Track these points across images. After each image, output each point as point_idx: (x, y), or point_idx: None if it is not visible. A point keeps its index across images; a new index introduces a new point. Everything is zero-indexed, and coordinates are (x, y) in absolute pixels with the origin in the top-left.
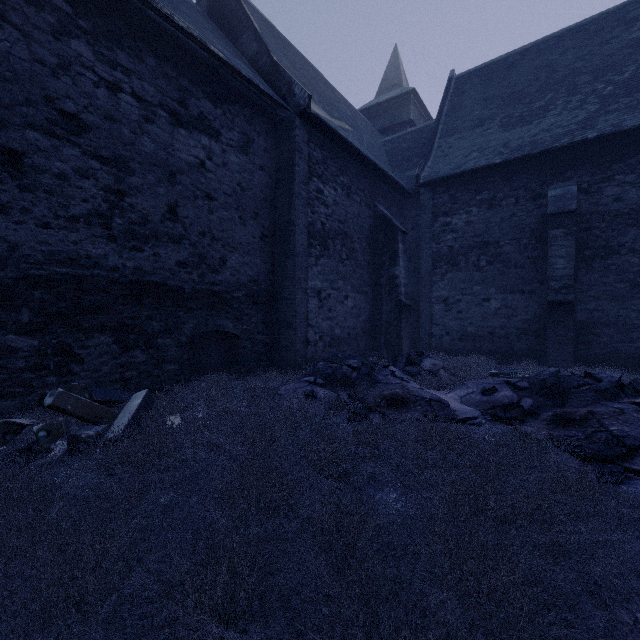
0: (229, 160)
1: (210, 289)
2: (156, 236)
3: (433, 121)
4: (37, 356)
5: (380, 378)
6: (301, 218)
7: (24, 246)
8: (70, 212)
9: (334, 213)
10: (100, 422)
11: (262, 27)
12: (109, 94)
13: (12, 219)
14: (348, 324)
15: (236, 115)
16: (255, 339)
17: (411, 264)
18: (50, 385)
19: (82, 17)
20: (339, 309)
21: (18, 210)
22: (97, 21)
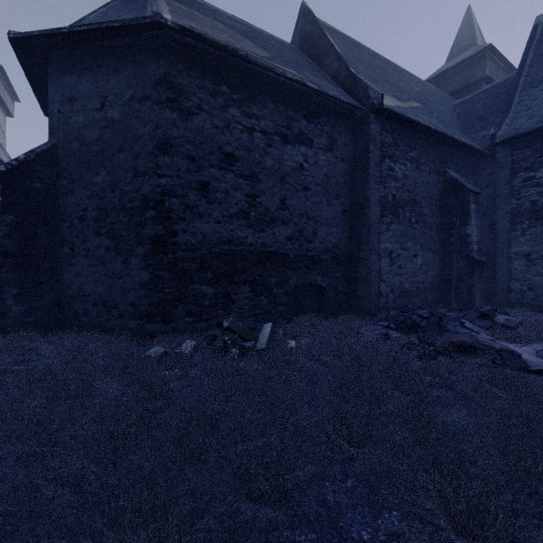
0: (319, 159)
1: (306, 254)
2: (273, 221)
3: (513, 73)
4: (214, 298)
5: (448, 327)
6: (374, 194)
7: (209, 235)
8: (229, 212)
9: (404, 185)
10: (249, 340)
11: (340, 44)
12: (248, 135)
13: (204, 221)
14: (417, 279)
15: (324, 125)
16: (337, 290)
17: (485, 221)
18: (220, 315)
19: (235, 93)
20: (408, 266)
21: (206, 215)
22: (242, 92)
